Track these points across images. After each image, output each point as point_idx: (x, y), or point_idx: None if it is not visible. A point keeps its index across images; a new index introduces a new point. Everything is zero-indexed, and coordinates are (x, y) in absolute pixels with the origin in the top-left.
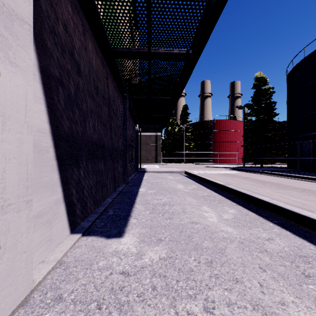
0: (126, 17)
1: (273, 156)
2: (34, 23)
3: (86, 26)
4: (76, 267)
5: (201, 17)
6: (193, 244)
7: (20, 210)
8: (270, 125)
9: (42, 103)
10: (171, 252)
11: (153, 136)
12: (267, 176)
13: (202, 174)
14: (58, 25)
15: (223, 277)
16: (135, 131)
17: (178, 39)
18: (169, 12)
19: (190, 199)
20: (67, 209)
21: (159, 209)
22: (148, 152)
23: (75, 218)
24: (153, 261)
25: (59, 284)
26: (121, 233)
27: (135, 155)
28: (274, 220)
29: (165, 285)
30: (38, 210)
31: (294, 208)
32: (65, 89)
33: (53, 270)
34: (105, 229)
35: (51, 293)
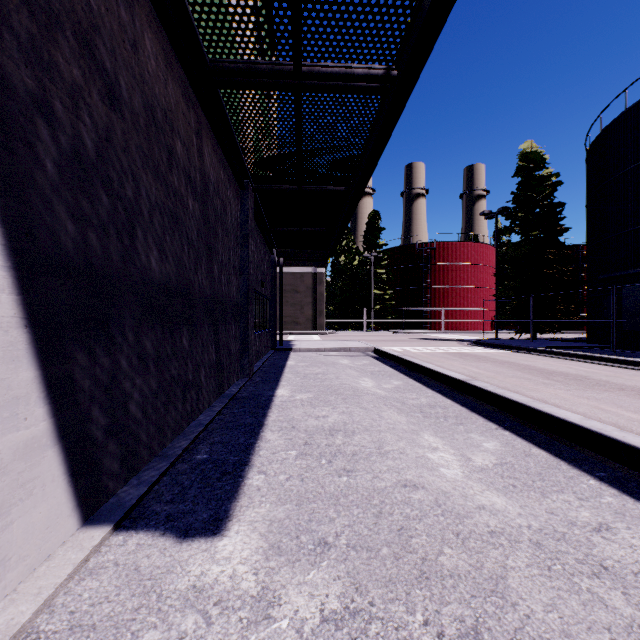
0: None
1: (558, 317)
2: None
3: None
4: None
5: None
6: (416, 560)
7: None
8: (552, 251)
9: None
10: (355, 592)
11: (308, 274)
12: (551, 358)
13: (412, 355)
14: None
15: None
16: (270, 264)
17: (366, 36)
18: None
19: (392, 416)
20: (69, 461)
21: (320, 445)
22: (299, 309)
23: (100, 480)
24: (304, 632)
25: None
26: (221, 522)
27: (269, 315)
28: (597, 470)
29: None
30: None
31: None
32: (63, 131)
33: None
34: (181, 508)
35: None
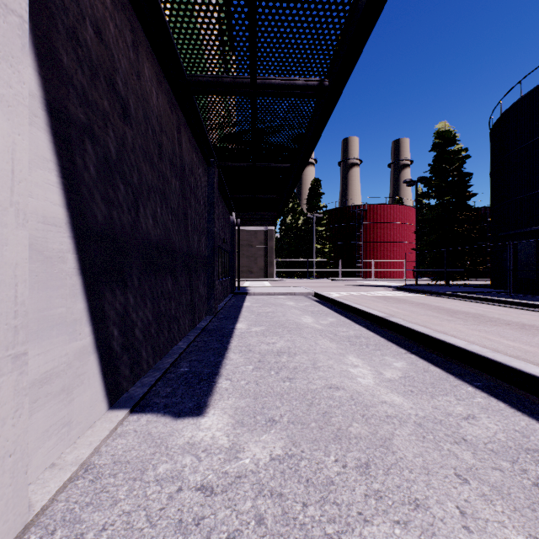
0: (211, 18)
1: (467, 267)
2: (35, 19)
3: (139, 35)
4: (114, 476)
5: (346, 19)
6: (333, 429)
7: (1, 373)
8: (461, 213)
9: (52, 170)
10: (292, 445)
11: (260, 231)
12: (458, 300)
13: (345, 298)
14: (84, 27)
15: (391, 496)
16: (230, 224)
17: (304, 59)
18: (289, 10)
19: (325, 343)
20: (102, 364)
21: (270, 362)
22: (253, 260)
23: (118, 380)
24: (259, 464)
25: (79, 512)
26: (202, 408)
27: (229, 265)
28: (475, 381)
29: (282, 513)
30: (43, 370)
31: (511, 359)
32: (99, 145)
33: (71, 483)
34: (173, 401)
35: (62, 530)
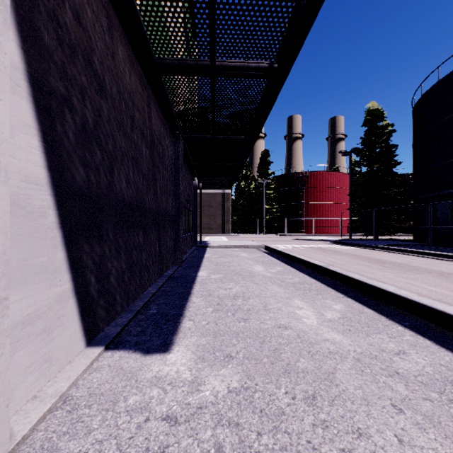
0: (176, 7)
1: (393, 224)
2: None
3: (114, 21)
4: (89, 407)
5: (293, 8)
6: (283, 364)
7: None
8: (388, 178)
9: (34, 135)
10: (247, 379)
11: (219, 194)
12: (386, 252)
13: (291, 250)
14: (64, 10)
15: (336, 426)
16: (193, 187)
17: (257, 44)
18: None
19: (274, 288)
20: (80, 307)
21: (227, 305)
22: (212, 218)
23: (95, 321)
24: (218, 396)
25: (56, 441)
26: (168, 345)
27: (192, 223)
28: (404, 321)
29: (238, 442)
30: (25, 313)
31: (435, 303)
32: (77, 115)
33: (50, 414)
34: (143, 339)
35: None
